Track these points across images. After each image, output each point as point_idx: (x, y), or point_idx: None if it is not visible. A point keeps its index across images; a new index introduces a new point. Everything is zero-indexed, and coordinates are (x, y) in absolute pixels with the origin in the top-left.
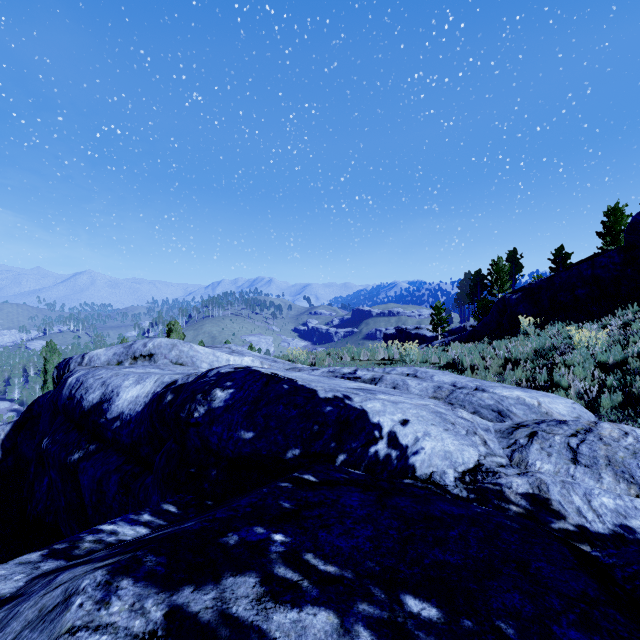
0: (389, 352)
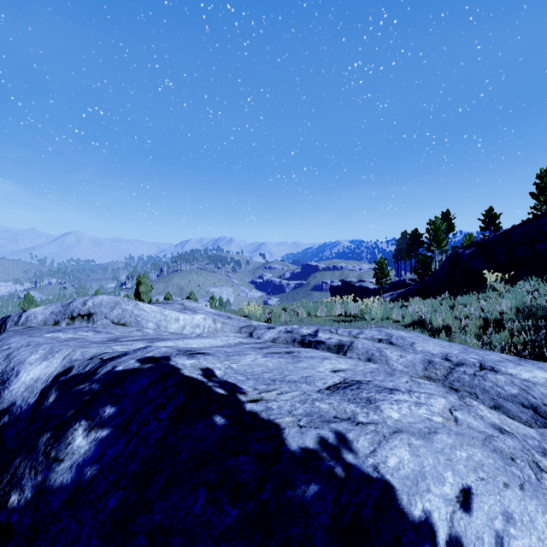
0: (346, 307)
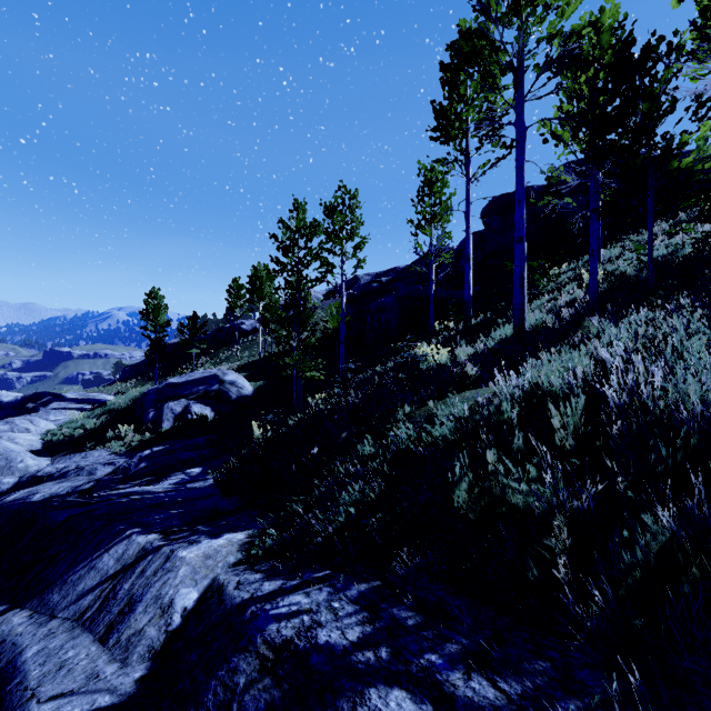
0: (73, 390)
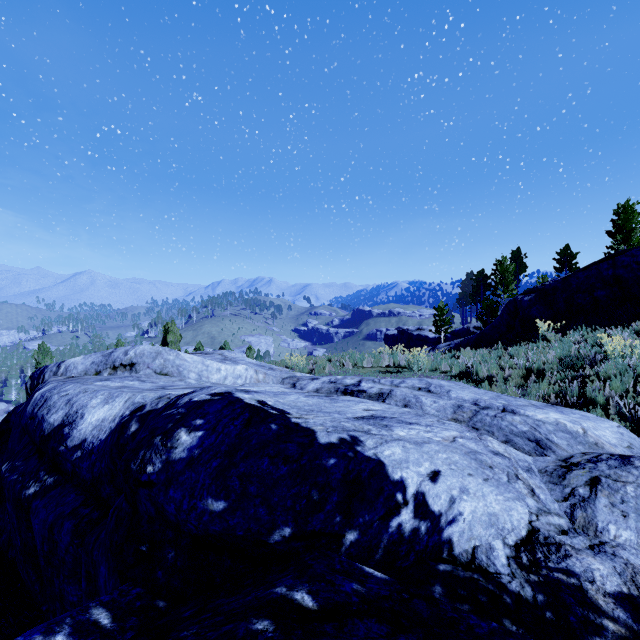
0: (394, 358)
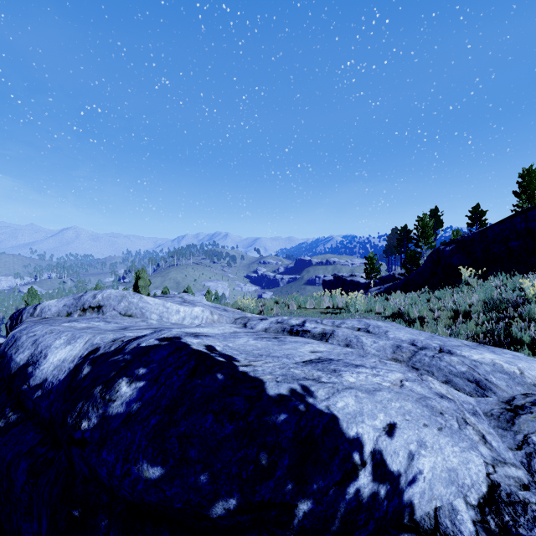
0: (333, 301)
